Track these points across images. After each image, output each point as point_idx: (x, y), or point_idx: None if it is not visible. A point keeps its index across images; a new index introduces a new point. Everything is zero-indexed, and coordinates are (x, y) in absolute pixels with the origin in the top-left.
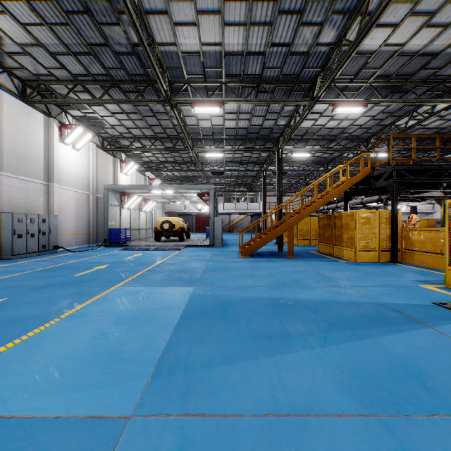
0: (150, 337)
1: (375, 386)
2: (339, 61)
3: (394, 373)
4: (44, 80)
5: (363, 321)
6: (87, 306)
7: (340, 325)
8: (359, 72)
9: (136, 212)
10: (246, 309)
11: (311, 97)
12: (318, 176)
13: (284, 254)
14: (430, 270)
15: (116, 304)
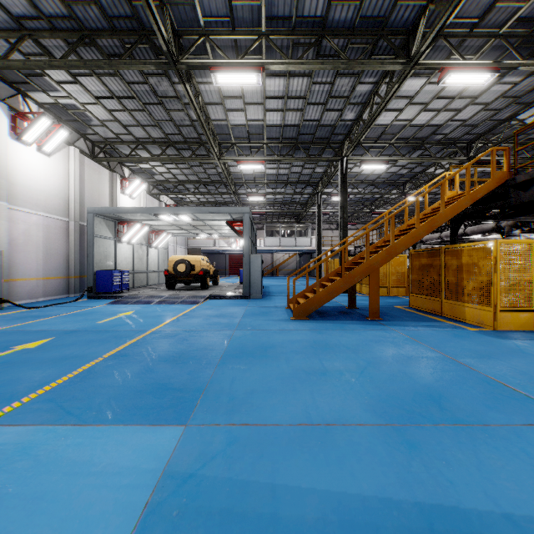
0: None
1: None
2: None
3: None
4: None
5: None
6: None
7: None
8: (488, 12)
9: (142, 248)
10: None
11: (407, 57)
12: (389, 201)
13: (360, 311)
14: None
15: None
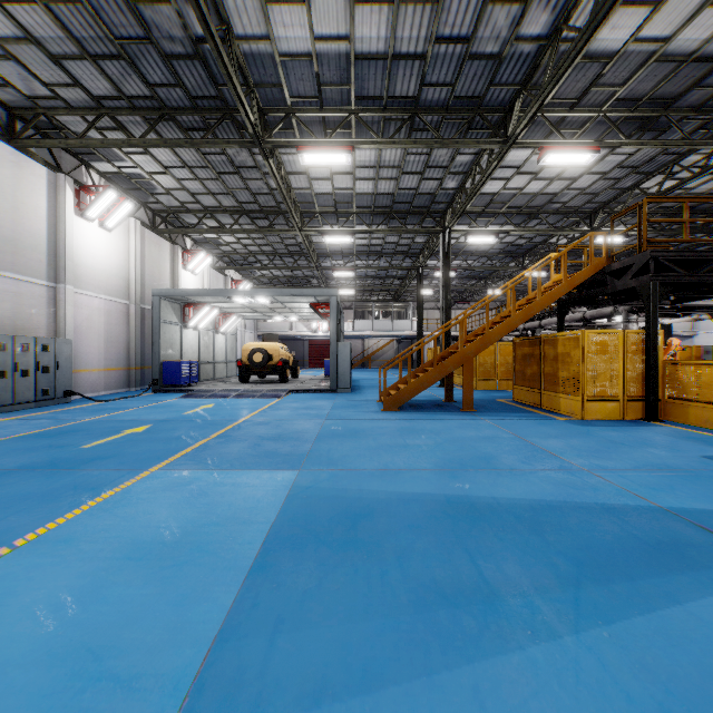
0: (190, 600)
1: None
2: (556, 68)
3: None
4: (46, 108)
5: (644, 555)
6: (81, 515)
7: (599, 567)
8: (586, 93)
9: (209, 334)
10: (398, 524)
11: (504, 137)
12: (507, 276)
13: (456, 404)
14: None
15: (141, 510)
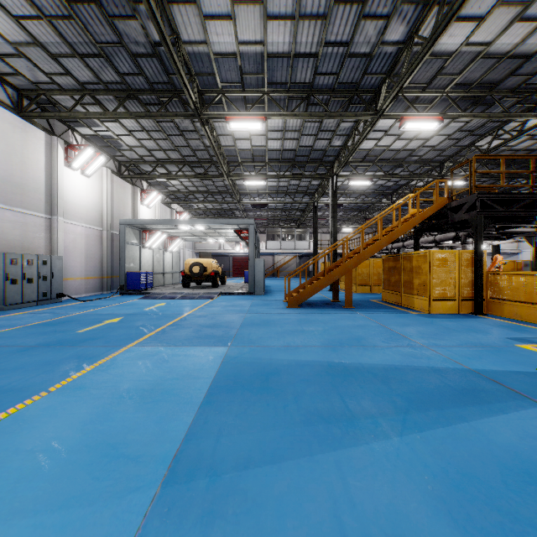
0: (165, 420)
1: (484, 501)
2: (409, 64)
3: (508, 479)
4: (45, 90)
5: (452, 396)
6: (86, 373)
7: (422, 403)
8: (433, 80)
9: (160, 252)
10: (296, 379)
11: (374, 110)
12: (380, 209)
13: (340, 303)
14: (525, 324)
15: (126, 370)
